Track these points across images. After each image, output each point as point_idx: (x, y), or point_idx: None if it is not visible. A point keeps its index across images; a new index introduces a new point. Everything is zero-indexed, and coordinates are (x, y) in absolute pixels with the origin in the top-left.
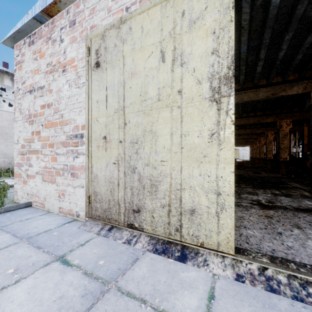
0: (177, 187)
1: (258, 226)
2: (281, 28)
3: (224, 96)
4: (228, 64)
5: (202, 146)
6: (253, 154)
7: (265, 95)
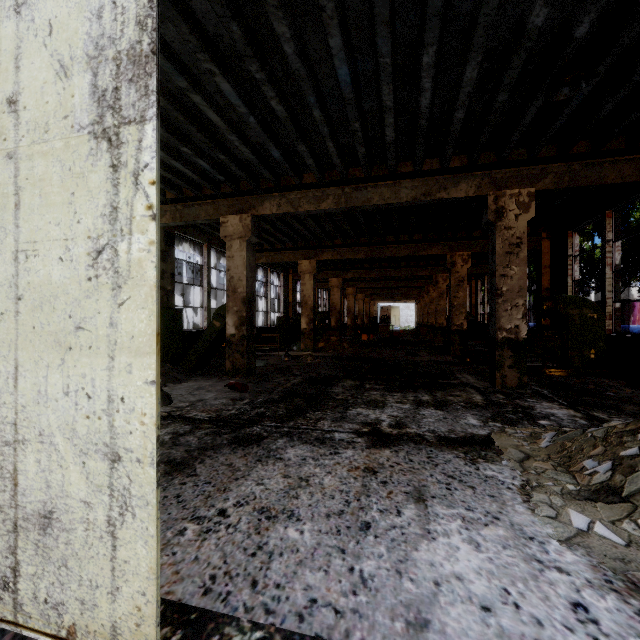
0: (4, 435)
1: (325, 509)
2: (412, 34)
3: (128, 122)
4: (140, 10)
5: (72, 291)
6: (420, 317)
7: (412, 195)
